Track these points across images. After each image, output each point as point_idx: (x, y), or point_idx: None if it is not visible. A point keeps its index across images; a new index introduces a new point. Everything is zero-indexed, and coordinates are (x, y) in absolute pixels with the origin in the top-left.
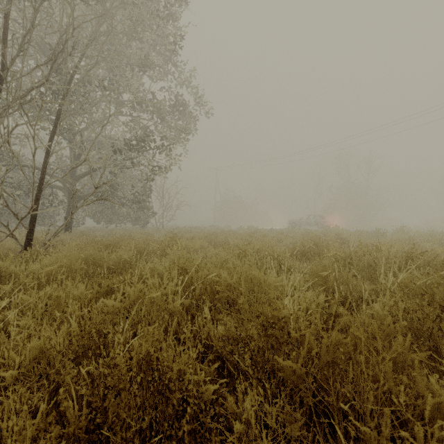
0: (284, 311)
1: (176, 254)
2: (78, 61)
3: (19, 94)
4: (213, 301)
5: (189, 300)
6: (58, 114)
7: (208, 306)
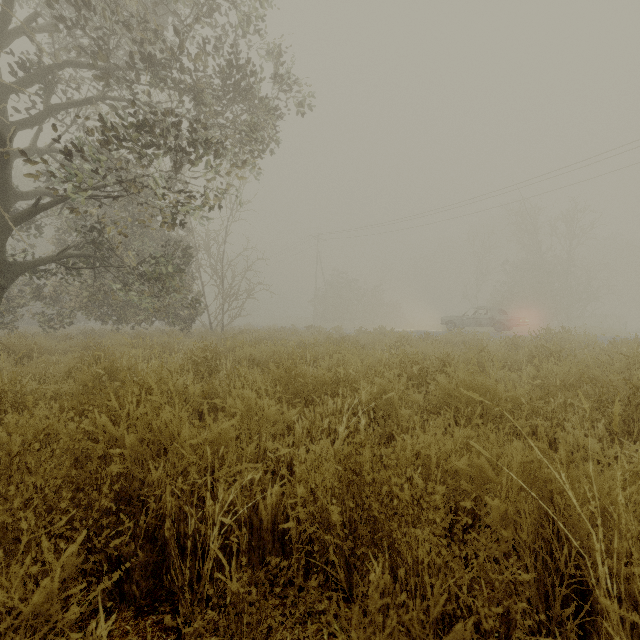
0: None
1: None
2: None
3: None
4: None
5: None
6: None
7: None
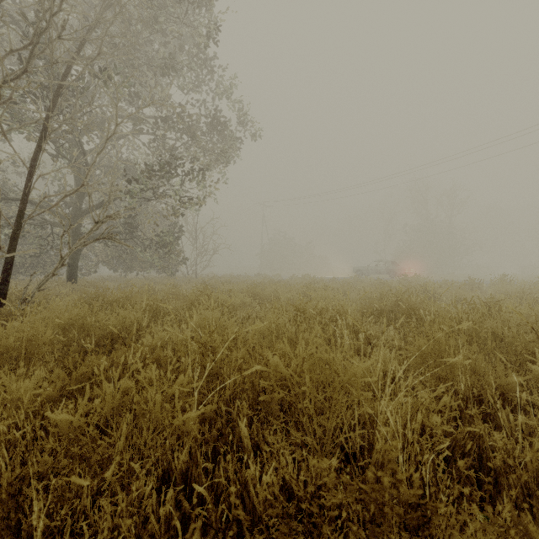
0: (382, 431)
1: (204, 316)
2: (76, 53)
3: None
4: (255, 404)
5: (213, 405)
6: (46, 122)
7: (247, 416)
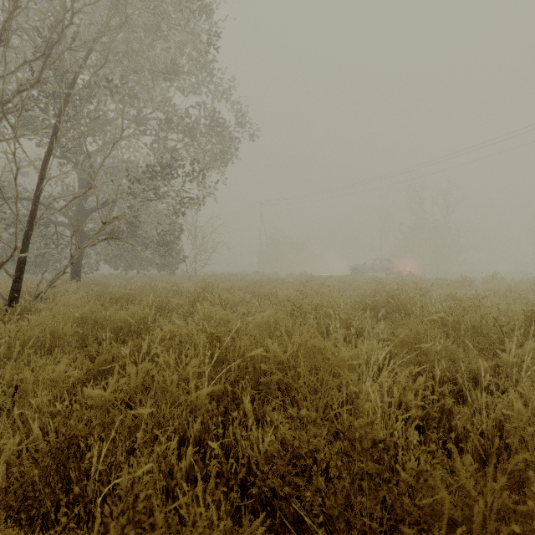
0: (365, 405)
1: (207, 311)
2: (83, 61)
3: (2, 99)
4: (257, 385)
5: (220, 385)
6: (56, 127)
7: (249, 395)
